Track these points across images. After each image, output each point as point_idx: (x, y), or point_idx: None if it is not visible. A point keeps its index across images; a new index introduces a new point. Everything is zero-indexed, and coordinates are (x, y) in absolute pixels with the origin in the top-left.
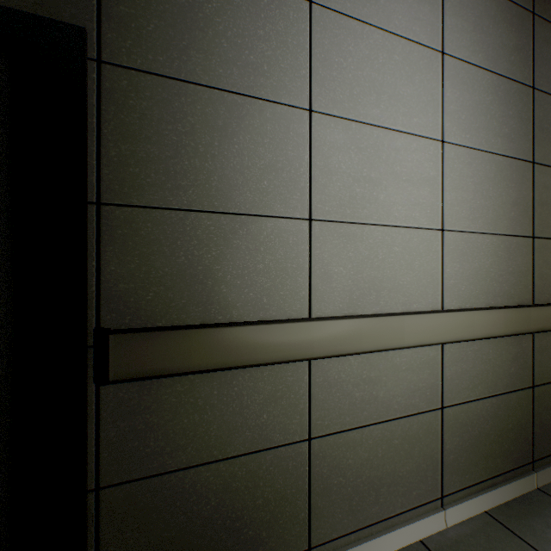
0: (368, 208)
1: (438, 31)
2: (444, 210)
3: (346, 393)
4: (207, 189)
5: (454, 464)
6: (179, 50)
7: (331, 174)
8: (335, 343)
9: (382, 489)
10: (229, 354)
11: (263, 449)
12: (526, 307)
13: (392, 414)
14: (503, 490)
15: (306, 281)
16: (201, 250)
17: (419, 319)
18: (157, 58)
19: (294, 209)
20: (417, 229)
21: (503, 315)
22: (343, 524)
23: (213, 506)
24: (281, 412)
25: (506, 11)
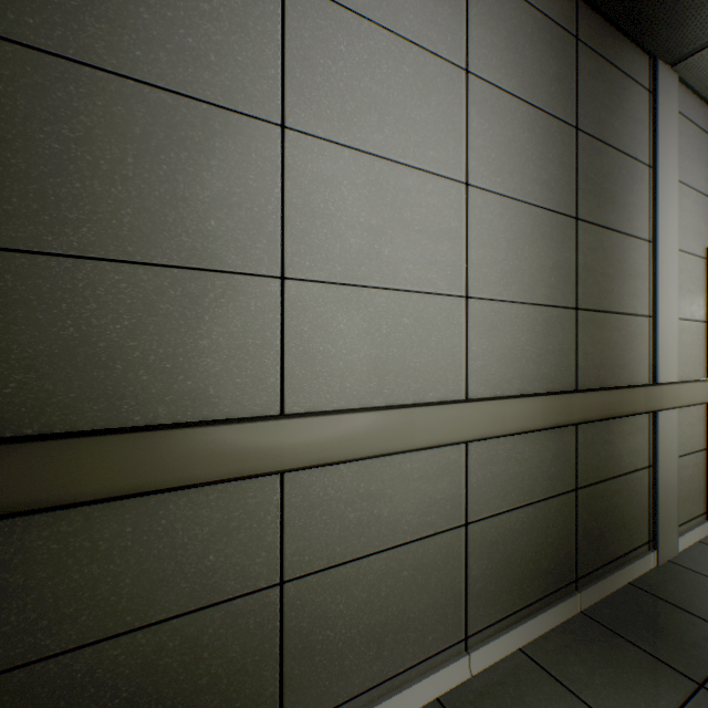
0: (367, 266)
1: (462, 42)
2: (469, 272)
3: (336, 515)
4: (115, 227)
5: (481, 594)
6: (65, 12)
7: (315, 216)
8: (316, 448)
9: (387, 638)
10: (148, 472)
11: (208, 605)
12: (567, 394)
13: (400, 538)
14: (541, 619)
15: (276, 364)
16: (103, 318)
17: (435, 412)
18: (25, 19)
19: (257, 262)
20: (435, 295)
21: (540, 404)
22: (332, 694)
23: (126, 699)
24: (237, 550)
25: (545, 31)
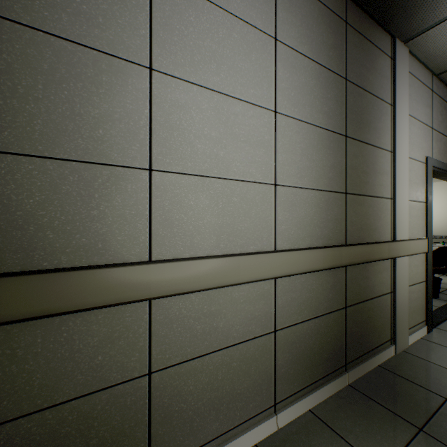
0: (209, 163)
1: (272, 20)
2: (277, 168)
3: (188, 327)
4: (29, 132)
5: (285, 376)
6: None
7: (173, 129)
8: (173, 283)
9: (222, 407)
10: (52, 300)
11: (97, 390)
12: (340, 247)
13: (231, 341)
14: (323, 390)
15: (146, 227)
16: (20, 195)
17: (254, 259)
18: None
19: (133, 159)
20: (254, 183)
21: (322, 253)
22: (185, 445)
23: None
24: (118, 352)
25: (326, 16)
